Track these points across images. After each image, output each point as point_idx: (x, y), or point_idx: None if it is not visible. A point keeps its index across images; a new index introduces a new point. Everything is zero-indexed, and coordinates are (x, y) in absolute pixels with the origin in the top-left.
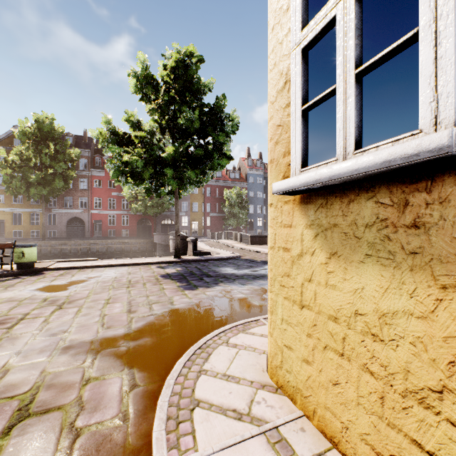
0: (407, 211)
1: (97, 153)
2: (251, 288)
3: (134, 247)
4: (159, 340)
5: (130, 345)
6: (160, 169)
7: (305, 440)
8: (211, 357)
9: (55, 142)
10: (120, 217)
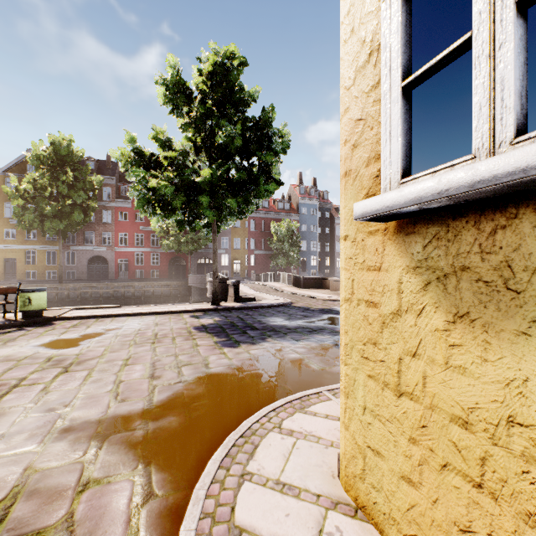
0: None
1: (123, 180)
2: (308, 346)
3: (165, 291)
4: (187, 421)
5: (149, 427)
6: (194, 197)
7: None
8: (259, 451)
9: (73, 168)
10: (149, 256)
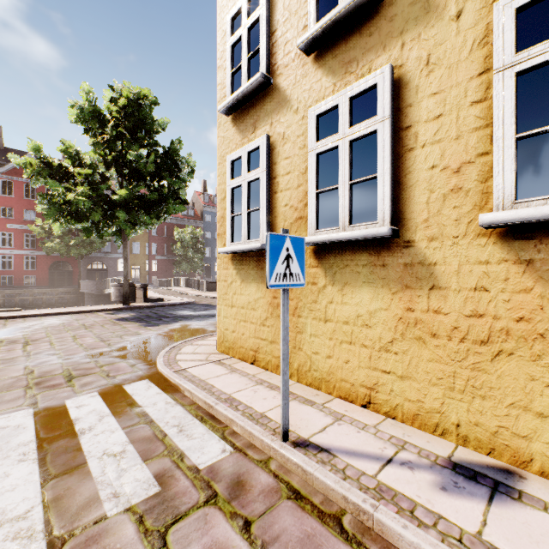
0: (261, 264)
1: None
2: (208, 322)
3: (48, 299)
4: (141, 350)
5: (120, 353)
6: (108, 209)
7: (231, 361)
8: (183, 349)
9: None
10: (21, 259)
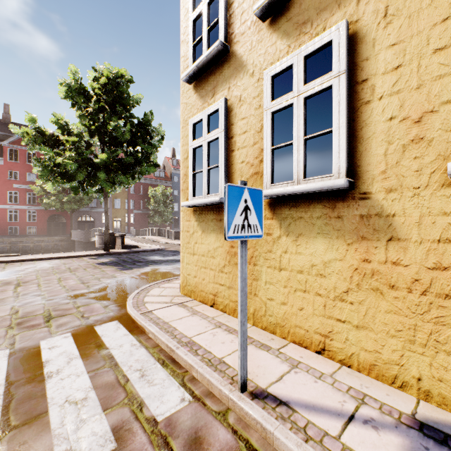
0: (219, 216)
1: None
2: (174, 267)
3: (46, 246)
4: (115, 292)
5: (96, 295)
6: (91, 171)
7: (193, 304)
8: (151, 291)
9: None
10: (24, 213)
